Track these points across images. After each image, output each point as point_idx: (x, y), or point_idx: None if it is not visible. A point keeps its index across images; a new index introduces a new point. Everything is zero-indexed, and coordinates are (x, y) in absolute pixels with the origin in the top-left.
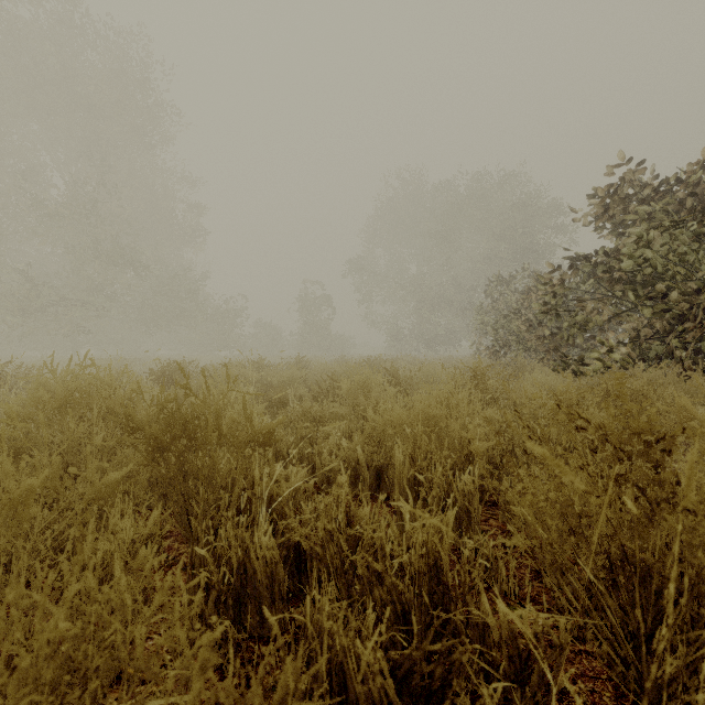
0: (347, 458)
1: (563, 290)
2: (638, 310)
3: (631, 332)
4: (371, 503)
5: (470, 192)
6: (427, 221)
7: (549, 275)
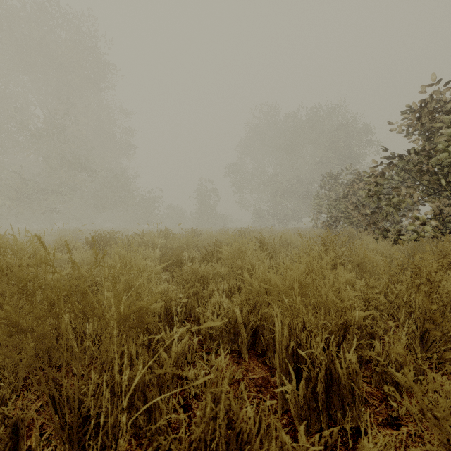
0: (227, 317)
1: (383, 180)
2: (439, 194)
3: (436, 210)
4: (249, 361)
5: (309, 119)
6: (280, 139)
7: (372, 169)
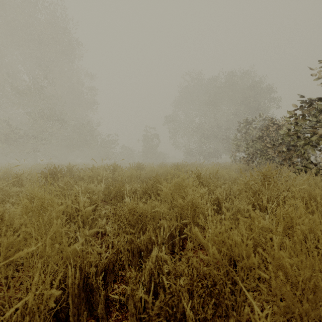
0: (169, 305)
1: (303, 120)
2: None
3: None
4: None
5: (226, 81)
6: (205, 96)
7: (293, 112)
